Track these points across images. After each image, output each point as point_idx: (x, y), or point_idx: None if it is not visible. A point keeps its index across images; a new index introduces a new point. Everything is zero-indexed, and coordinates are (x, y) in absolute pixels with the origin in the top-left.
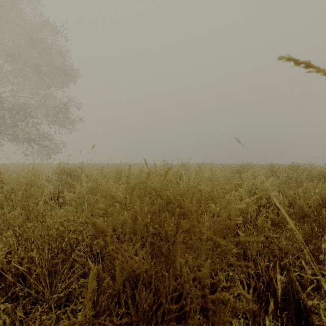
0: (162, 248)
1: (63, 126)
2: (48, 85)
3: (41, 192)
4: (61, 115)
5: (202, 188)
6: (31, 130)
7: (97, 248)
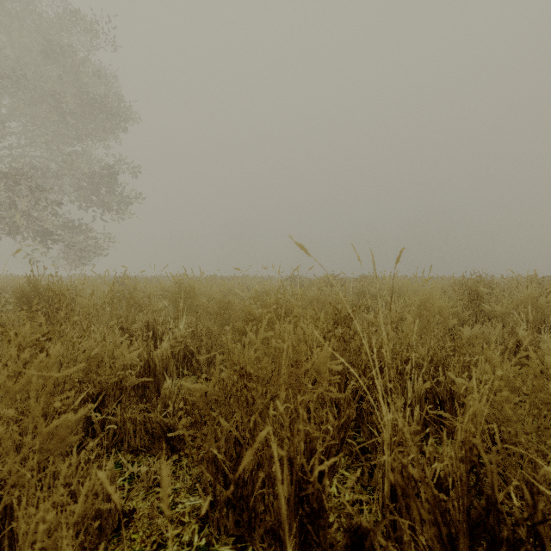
0: None
1: (107, 209)
2: (78, 136)
3: None
4: (104, 190)
5: None
6: (44, 215)
7: None
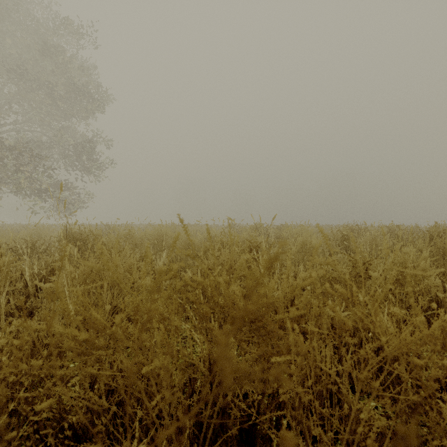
0: (225, 436)
1: (87, 172)
2: (65, 115)
3: (1, 279)
4: (85, 157)
5: (328, 289)
6: (41, 177)
7: (75, 423)
